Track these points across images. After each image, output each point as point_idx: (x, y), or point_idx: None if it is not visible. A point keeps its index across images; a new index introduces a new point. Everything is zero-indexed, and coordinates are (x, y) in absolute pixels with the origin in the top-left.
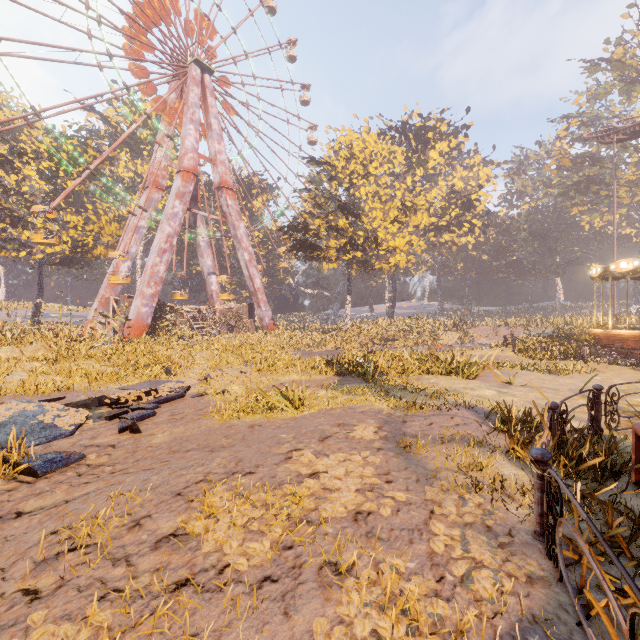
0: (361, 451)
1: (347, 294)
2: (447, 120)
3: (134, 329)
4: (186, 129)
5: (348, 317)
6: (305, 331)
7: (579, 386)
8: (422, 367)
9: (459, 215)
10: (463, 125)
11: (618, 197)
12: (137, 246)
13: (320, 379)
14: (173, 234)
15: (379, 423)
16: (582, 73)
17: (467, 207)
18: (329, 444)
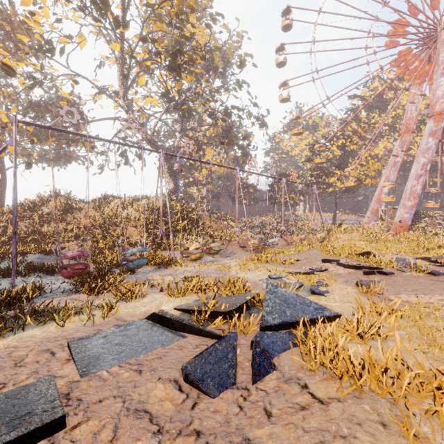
0: None
1: None
2: None
3: (399, 228)
4: (436, 83)
5: None
6: None
7: None
8: None
9: None
10: None
11: None
12: (394, 175)
13: None
14: (427, 162)
15: None
16: None
17: None
18: None
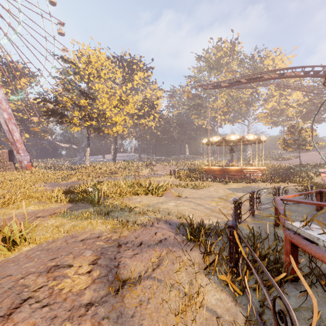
0: (62, 322)
1: (87, 147)
2: (143, 62)
3: None
4: None
5: (87, 160)
6: (58, 169)
7: (208, 195)
8: (132, 191)
9: (148, 110)
10: (150, 67)
11: (207, 113)
12: None
13: (54, 208)
14: None
15: (96, 254)
16: (195, 59)
17: (152, 107)
18: (16, 321)
